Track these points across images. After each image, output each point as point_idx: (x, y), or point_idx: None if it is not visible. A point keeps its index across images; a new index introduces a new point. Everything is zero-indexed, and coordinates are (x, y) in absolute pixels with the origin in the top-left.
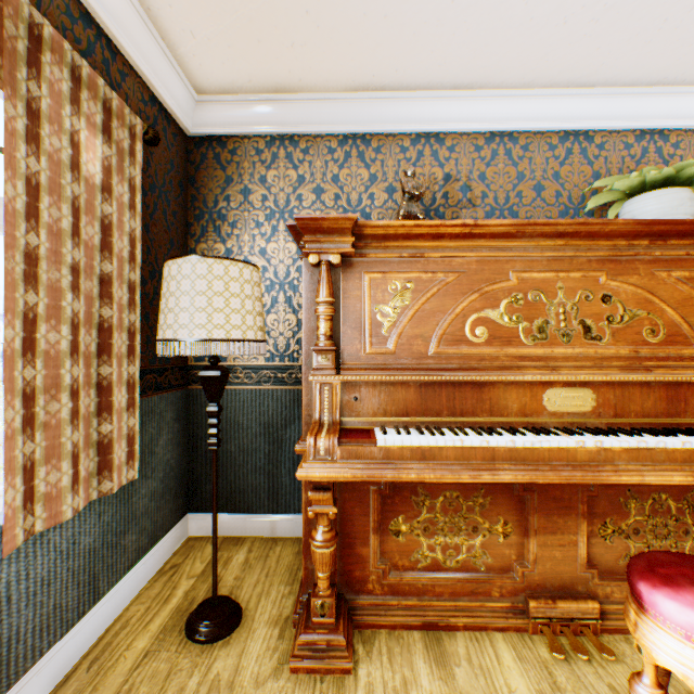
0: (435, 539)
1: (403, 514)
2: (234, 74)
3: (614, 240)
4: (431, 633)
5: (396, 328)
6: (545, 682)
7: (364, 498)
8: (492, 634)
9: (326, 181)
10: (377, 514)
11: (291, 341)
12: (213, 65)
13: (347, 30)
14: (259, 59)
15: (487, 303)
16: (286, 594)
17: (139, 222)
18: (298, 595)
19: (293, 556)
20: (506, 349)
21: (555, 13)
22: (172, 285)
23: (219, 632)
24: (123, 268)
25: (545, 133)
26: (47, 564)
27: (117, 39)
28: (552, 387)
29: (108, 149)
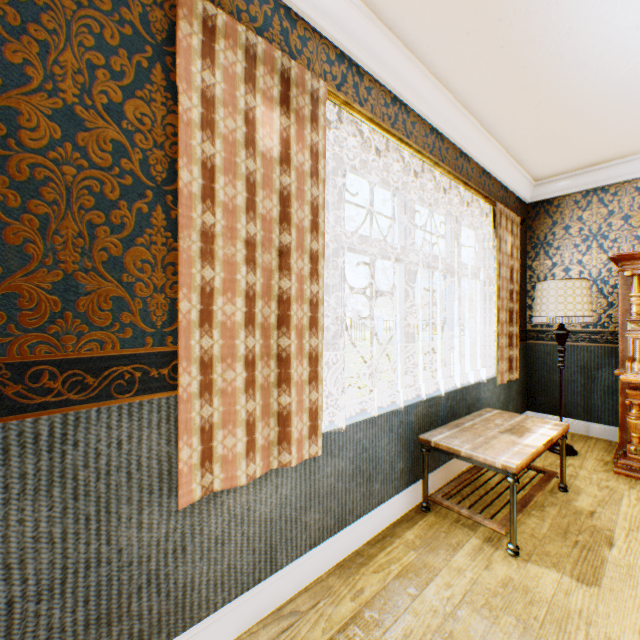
0: None
1: None
2: (562, 169)
3: None
4: None
5: None
6: None
7: None
8: None
9: (632, 210)
10: None
11: (600, 315)
12: (549, 170)
13: None
14: (581, 160)
15: None
16: (604, 455)
17: (517, 264)
18: (614, 454)
19: (605, 445)
20: None
21: None
22: (543, 293)
23: (566, 452)
24: (513, 286)
25: None
26: (494, 399)
27: (508, 186)
28: None
29: (511, 238)
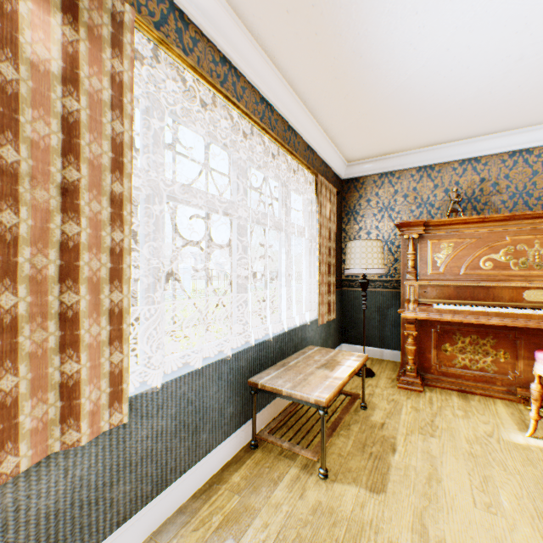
0: (464, 355)
1: (448, 343)
2: (365, 155)
3: None
4: (461, 393)
5: (444, 263)
6: (516, 412)
7: (429, 334)
8: (494, 399)
9: (409, 191)
10: (435, 341)
11: (390, 268)
12: (357, 154)
13: (420, 134)
14: (378, 149)
15: (492, 251)
16: (392, 373)
17: (335, 226)
18: (398, 372)
19: (392, 365)
20: (502, 272)
21: (539, 105)
22: (352, 250)
23: (367, 375)
24: (332, 244)
25: None
26: (317, 337)
27: (328, 163)
28: (528, 289)
29: (330, 205)
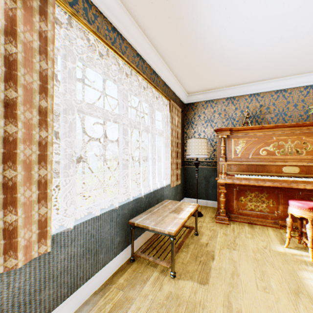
0: (251, 203)
1: (243, 196)
2: (198, 90)
3: (308, 127)
4: (250, 224)
5: (240, 151)
6: (278, 234)
7: (232, 191)
8: (267, 227)
9: (221, 111)
10: (236, 195)
11: (211, 154)
12: (193, 89)
13: (228, 79)
14: (204, 87)
15: (266, 145)
16: (212, 214)
17: (180, 130)
18: (215, 213)
19: (212, 209)
20: (271, 157)
21: (290, 65)
22: (190, 144)
23: (198, 215)
24: (179, 140)
25: (298, 87)
26: (170, 194)
27: (176, 94)
28: (285, 166)
29: (177, 118)
